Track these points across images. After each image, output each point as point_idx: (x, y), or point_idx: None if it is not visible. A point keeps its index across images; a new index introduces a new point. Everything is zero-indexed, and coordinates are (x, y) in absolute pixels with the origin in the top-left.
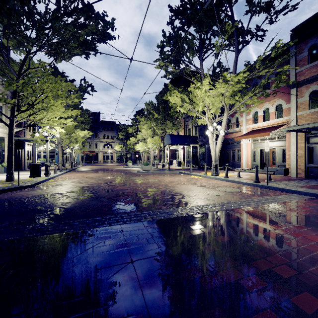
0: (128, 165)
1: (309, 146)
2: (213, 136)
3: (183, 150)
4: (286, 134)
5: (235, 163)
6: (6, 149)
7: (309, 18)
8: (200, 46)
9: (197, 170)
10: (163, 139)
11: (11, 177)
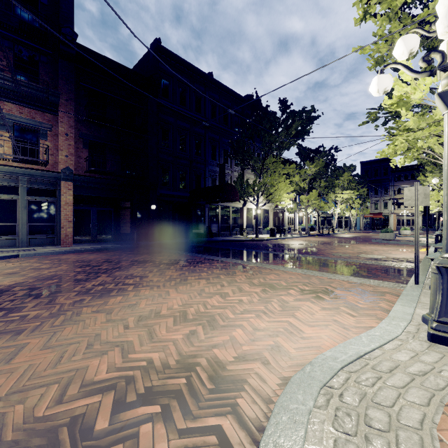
0: (402, 234)
1: None
2: None
3: None
4: None
5: None
6: (269, 218)
7: None
8: None
9: None
10: None
11: (257, 235)
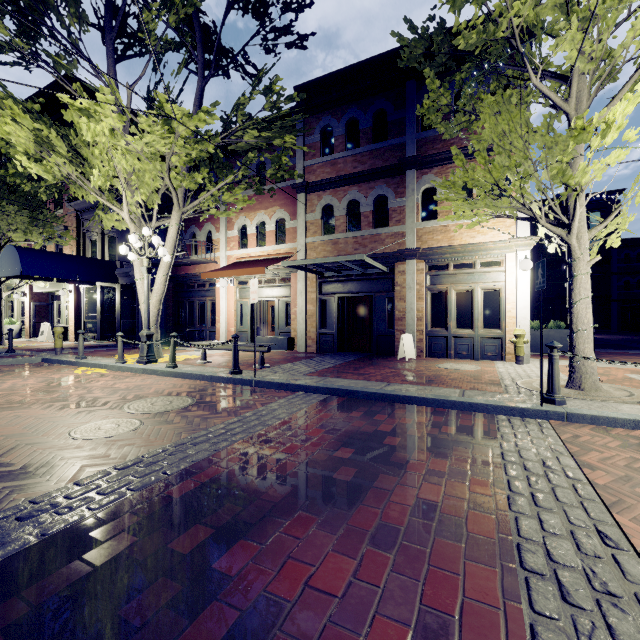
0: None
1: (322, 298)
2: (143, 263)
3: (76, 297)
4: (291, 275)
5: (206, 330)
6: None
7: (322, 76)
8: (110, 16)
9: (110, 348)
10: None
11: None
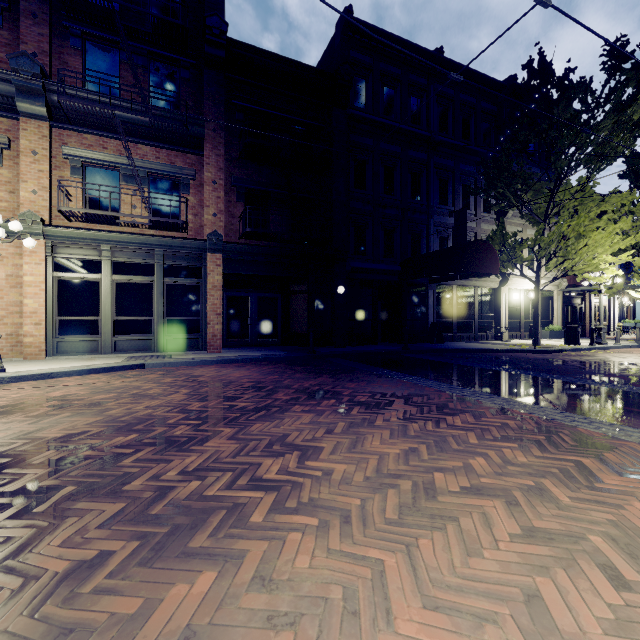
0: None
1: None
2: None
3: None
4: None
5: None
6: (555, 307)
7: None
8: None
9: None
10: None
11: (536, 340)
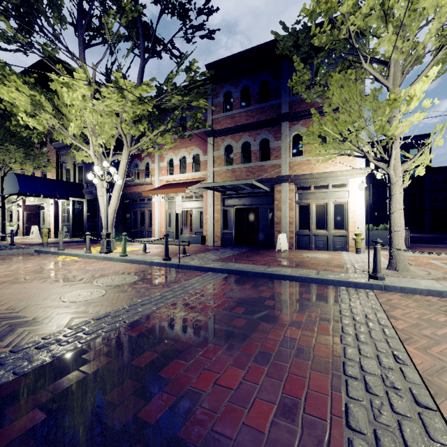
0: None
1: (224, 209)
2: (103, 185)
3: (55, 208)
4: (204, 193)
5: (145, 230)
6: None
7: (224, 58)
8: (80, 18)
9: (80, 243)
10: (0, 182)
11: None
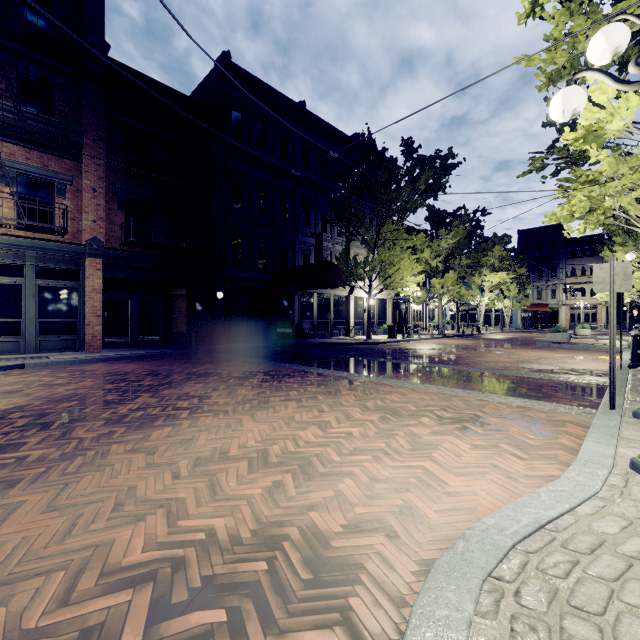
0: (578, 334)
1: None
2: None
3: None
4: None
5: None
6: (387, 311)
7: None
8: None
9: None
10: None
11: (369, 336)
